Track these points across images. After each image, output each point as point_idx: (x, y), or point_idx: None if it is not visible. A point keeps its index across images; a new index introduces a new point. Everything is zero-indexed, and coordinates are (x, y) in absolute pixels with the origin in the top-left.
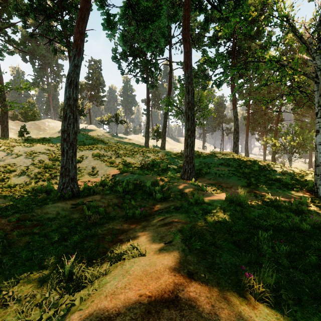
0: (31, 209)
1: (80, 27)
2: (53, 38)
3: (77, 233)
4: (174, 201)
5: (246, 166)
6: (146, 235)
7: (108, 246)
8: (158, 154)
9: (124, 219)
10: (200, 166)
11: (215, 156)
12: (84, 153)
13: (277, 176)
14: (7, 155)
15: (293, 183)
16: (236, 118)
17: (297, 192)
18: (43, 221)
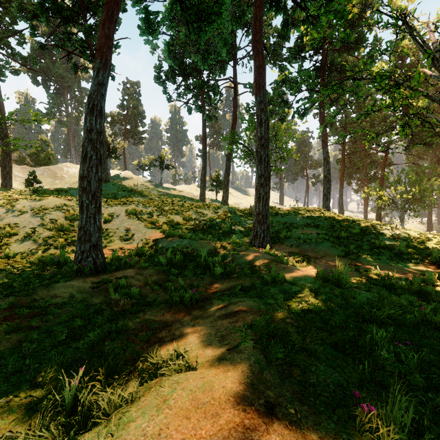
0: (33, 290)
1: (106, 29)
2: (72, 51)
3: (95, 328)
4: (241, 278)
5: (341, 228)
6: (198, 332)
7: (140, 349)
8: (218, 210)
9: (167, 306)
10: (278, 227)
11: (298, 213)
12: (115, 209)
13: (386, 241)
14: (6, 212)
15: (409, 252)
16: (328, 161)
17: (416, 264)
18: (48, 308)
